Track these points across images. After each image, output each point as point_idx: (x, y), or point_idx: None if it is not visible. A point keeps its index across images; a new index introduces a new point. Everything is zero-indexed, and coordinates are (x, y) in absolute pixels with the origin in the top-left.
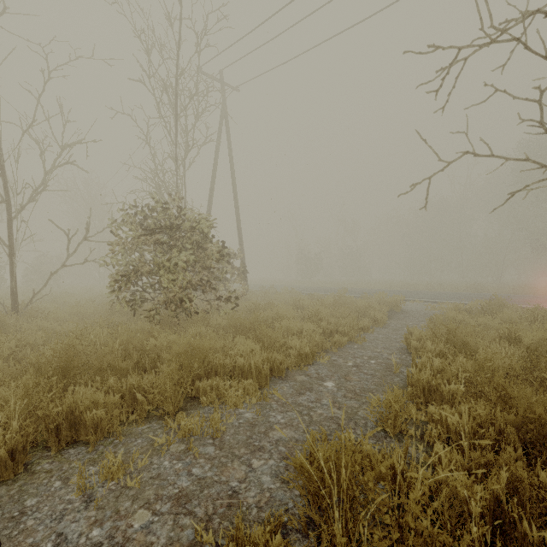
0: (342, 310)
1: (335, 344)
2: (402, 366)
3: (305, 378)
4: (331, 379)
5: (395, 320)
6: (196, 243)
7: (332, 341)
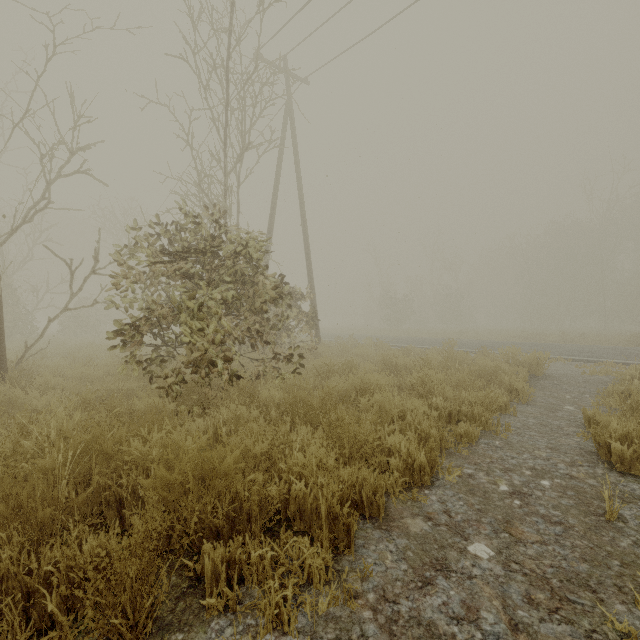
0: (461, 376)
1: (461, 437)
2: (613, 499)
3: (425, 525)
4: (480, 534)
5: (539, 391)
6: (242, 275)
7: (457, 432)
